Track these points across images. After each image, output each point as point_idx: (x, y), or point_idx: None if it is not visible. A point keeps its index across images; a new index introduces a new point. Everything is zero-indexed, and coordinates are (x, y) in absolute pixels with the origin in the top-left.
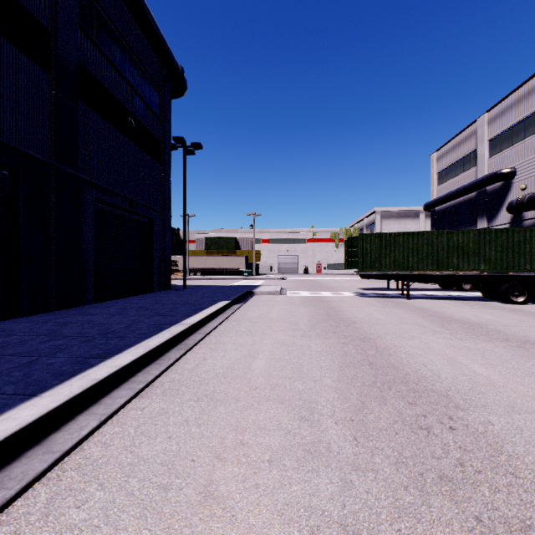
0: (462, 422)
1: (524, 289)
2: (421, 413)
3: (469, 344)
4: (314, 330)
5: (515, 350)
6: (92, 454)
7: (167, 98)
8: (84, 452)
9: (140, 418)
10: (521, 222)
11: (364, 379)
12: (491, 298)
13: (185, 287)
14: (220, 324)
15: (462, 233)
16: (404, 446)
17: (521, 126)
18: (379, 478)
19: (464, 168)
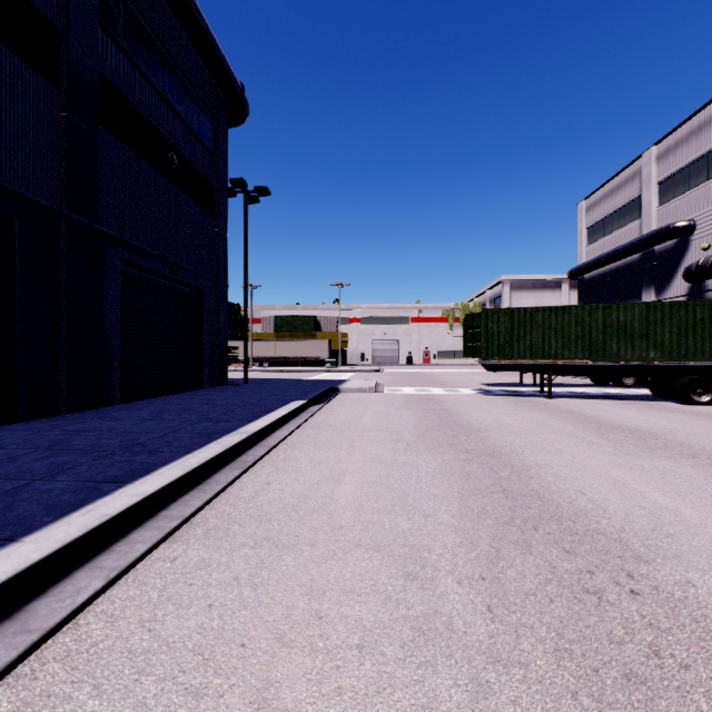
0: (648, 582)
1: (710, 385)
2: (585, 567)
3: (642, 462)
4: (423, 441)
5: (709, 471)
6: (90, 633)
7: (222, 126)
8: (77, 630)
9: (169, 574)
10: (702, 294)
11: (496, 513)
12: (663, 397)
13: (247, 381)
14: (292, 433)
15: (624, 308)
16: (564, 622)
17: (702, 163)
18: (530, 678)
19: (623, 221)
